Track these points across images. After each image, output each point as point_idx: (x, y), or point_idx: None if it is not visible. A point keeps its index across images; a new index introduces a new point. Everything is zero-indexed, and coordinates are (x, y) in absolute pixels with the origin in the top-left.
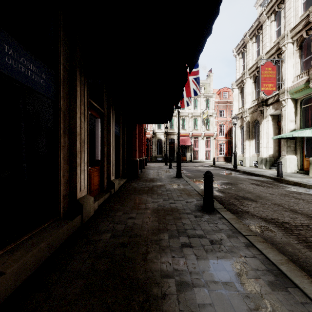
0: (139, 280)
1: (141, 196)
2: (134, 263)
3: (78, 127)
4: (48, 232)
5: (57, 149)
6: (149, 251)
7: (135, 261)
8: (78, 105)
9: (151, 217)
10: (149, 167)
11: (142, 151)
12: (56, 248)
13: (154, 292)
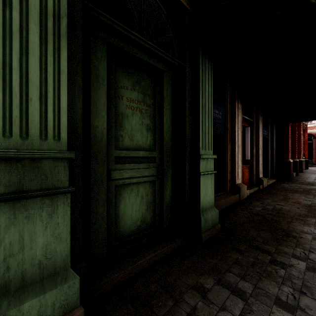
0: (282, 228)
1: (292, 194)
2: (280, 223)
3: (237, 137)
4: (224, 196)
5: (225, 152)
6: (294, 222)
7: (281, 222)
8: (236, 123)
9: (300, 208)
10: (311, 171)
11: (299, 151)
12: (228, 206)
13: (293, 234)
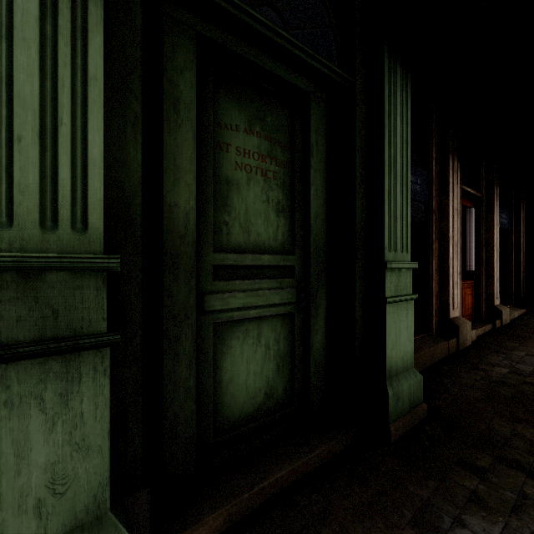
0: None
1: None
2: None
3: (451, 228)
4: (426, 342)
5: (428, 257)
6: None
7: None
8: (450, 200)
9: None
10: None
11: None
12: (435, 361)
13: None
